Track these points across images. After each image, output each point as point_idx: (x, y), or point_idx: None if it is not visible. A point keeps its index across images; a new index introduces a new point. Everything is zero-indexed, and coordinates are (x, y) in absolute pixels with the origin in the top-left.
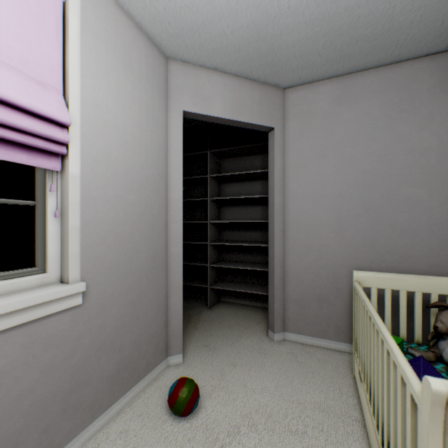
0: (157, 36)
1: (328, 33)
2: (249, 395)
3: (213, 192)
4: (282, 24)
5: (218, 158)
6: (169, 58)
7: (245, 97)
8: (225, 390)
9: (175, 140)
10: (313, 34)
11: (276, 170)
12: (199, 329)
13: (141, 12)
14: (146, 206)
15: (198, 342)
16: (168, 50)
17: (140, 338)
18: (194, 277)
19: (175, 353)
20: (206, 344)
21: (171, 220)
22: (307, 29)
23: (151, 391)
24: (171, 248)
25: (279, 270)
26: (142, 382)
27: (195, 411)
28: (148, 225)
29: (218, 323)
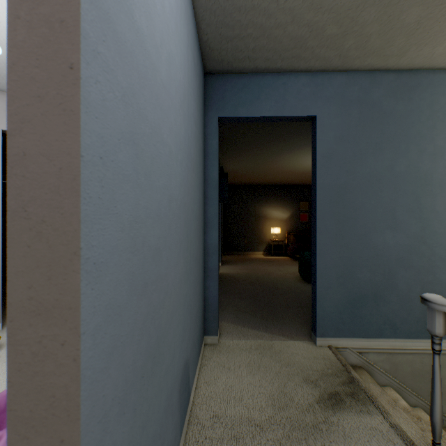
0: None
1: None
2: None
3: None
4: None
5: None
6: None
7: None
8: None
9: None
10: None
11: None
12: None
13: None
14: None
15: None
16: None
17: None
18: None
19: None
20: None
21: None
22: None
23: None
24: None
25: None
26: None
27: None
28: None
29: None
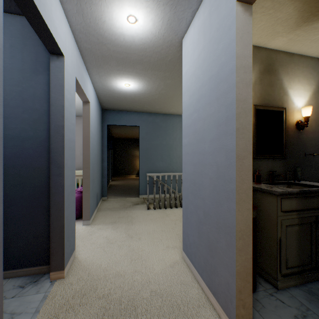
0: None
1: None
2: None
3: None
4: None
5: None
6: None
7: None
8: None
9: None
10: None
11: None
12: None
13: None
14: None
15: None
16: None
17: None
18: None
19: None
20: None
21: None
22: None
23: None
24: None
25: None
26: None
27: None
28: None
29: None
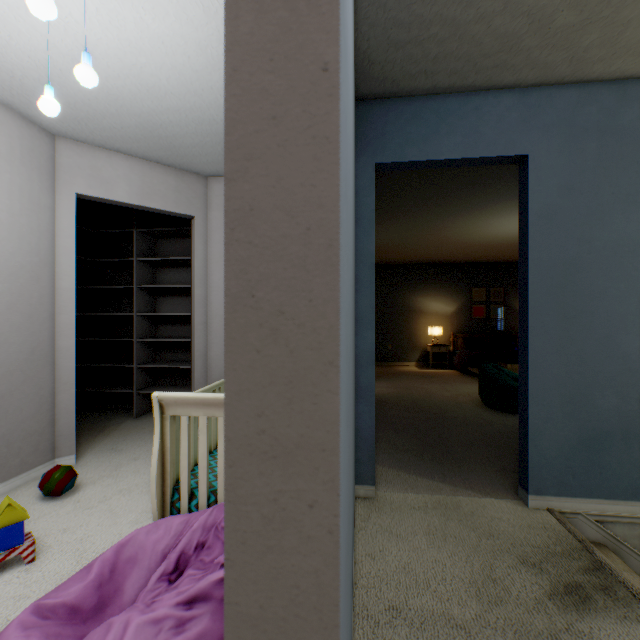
0: (36, 117)
1: (221, 143)
2: (138, 476)
3: (143, 278)
4: (172, 131)
5: (152, 238)
6: (57, 135)
7: (158, 183)
8: (115, 477)
9: (65, 224)
10: (208, 142)
11: (197, 260)
12: (112, 436)
13: (10, 98)
14: (21, 295)
15: (104, 447)
16: (53, 129)
17: (11, 434)
18: (122, 384)
19: (65, 455)
20: (114, 447)
21: (59, 311)
22: (199, 138)
23: (26, 488)
24: (59, 341)
25: (201, 364)
26: (15, 481)
27: (73, 493)
28: (24, 316)
29: (140, 429)
